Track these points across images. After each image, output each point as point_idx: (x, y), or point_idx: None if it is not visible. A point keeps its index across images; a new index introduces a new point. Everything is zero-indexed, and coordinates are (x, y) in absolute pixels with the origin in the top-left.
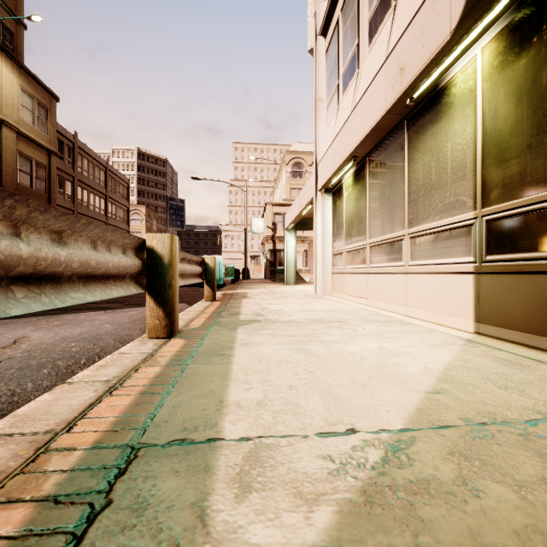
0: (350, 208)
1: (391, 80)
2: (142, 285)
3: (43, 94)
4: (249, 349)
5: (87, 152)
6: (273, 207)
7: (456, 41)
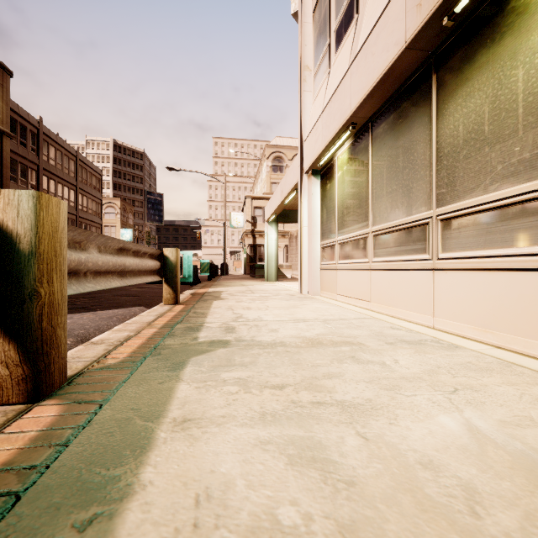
0: (345, 190)
1: None
2: None
3: None
4: (185, 445)
5: (54, 139)
6: (253, 200)
7: None
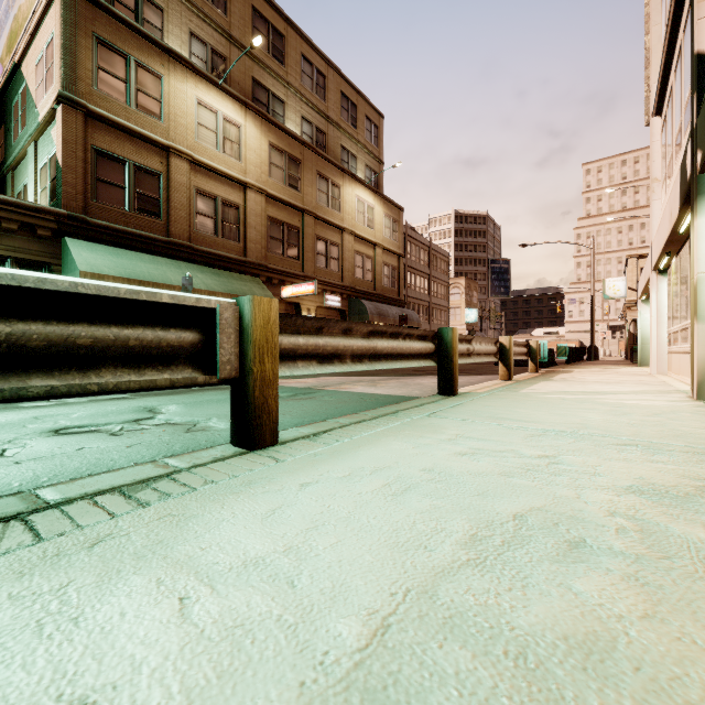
0: (673, 293)
1: (669, 216)
2: (496, 358)
3: (395, 211)
4: (543, 384)
5: (414, 238)
6: (640, 260)
7: (684, 216)
